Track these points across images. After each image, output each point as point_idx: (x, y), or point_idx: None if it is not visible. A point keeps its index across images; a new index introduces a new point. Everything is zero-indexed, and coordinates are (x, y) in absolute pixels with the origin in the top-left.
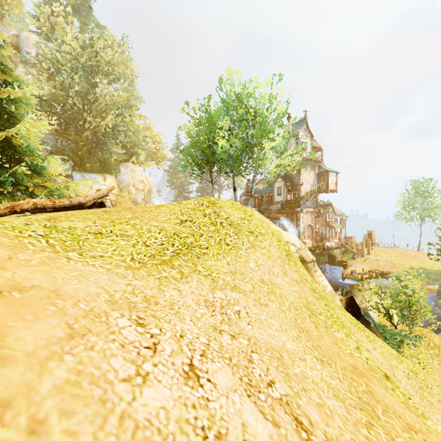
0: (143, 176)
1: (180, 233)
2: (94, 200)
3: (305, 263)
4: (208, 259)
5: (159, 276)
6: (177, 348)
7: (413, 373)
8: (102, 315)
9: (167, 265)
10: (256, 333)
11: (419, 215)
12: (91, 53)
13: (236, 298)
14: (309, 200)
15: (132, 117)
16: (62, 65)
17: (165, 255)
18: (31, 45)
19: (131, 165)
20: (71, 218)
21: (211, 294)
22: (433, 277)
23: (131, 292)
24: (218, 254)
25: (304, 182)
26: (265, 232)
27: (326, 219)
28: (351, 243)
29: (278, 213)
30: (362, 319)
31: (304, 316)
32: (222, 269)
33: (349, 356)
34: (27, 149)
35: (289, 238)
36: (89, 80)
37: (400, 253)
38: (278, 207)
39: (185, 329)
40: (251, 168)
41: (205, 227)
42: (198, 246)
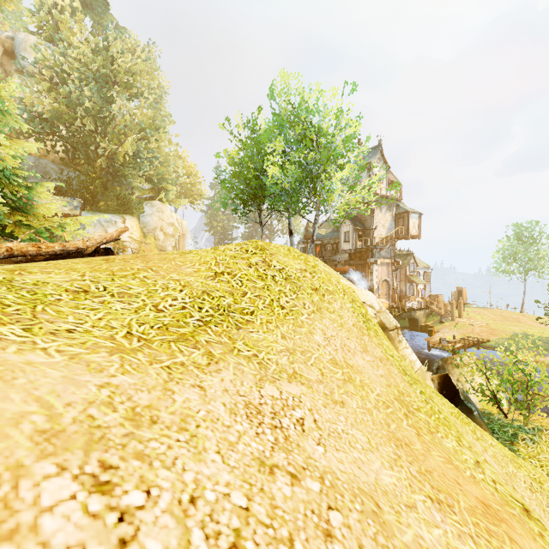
0: (174, 218)
1: (213, 292)
2: (97, 245)
3: (386, 331)
4: (253, 330)
5: (170, 363)
6: (177, 541)
7: (537, 483)
8: (2, 480)
9: (187, 342)
10: (332, 460)
11: (523, 267)
12: (105, 58)
13: (296, 394)
14: (384, 249)
15: (159, 142)
16: (68, 75)
17: (185, 325)
18: (29, 50)
19: (159, 203)
20: (48, 269)
21: (257, 391)
22: (543, 346)
23: (106, 402)
24: (269, 322)
25: (379, 226)
26: (334, 289)
27: (407, 272)
28: (438, 303)
29: (345, 265)
30: (462, 405)
31: (398, 417)
32: (275, 345)
33: (471, 483)
34: (2, 173)
35: (365, 297)
36: (103, 93)
37: (499, 315)
38: (345, 257)
39: (204, 478)
40: (313, 205)
41: (250, 282)
42: (238, 310)
